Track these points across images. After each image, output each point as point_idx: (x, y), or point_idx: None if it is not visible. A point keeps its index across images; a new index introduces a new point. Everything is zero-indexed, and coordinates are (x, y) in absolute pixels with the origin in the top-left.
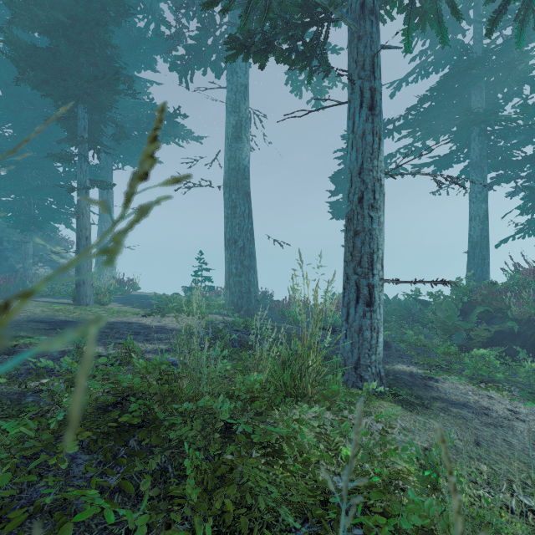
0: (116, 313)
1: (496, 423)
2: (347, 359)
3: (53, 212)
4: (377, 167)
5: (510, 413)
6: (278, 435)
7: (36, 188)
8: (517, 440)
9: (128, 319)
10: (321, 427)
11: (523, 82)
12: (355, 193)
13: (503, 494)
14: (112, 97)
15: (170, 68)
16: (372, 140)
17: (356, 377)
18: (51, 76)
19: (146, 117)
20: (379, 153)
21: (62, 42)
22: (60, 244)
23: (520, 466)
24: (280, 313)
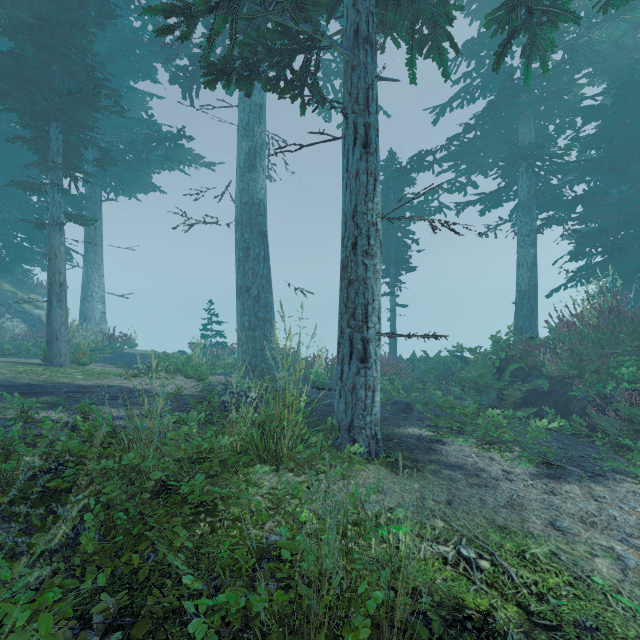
0: (96, 375)
1: (483, 483)
2: (341, 420)
3: (25, 252)
4: (372, 210)
5: (503, 474)
6: (220, 495)
7: (2, 221)
8: (493, 498)
9: (109, 382)
10: (274, 488)
11: (573, 113)
12: (349, 238)
13: (446, 547)
14: (92, 115)
15: (170, 80)
16: (366, 180)
17: (349, 440)
18: (13, 87)
19: (143, 138)
20: (374, 195)
21: (28, 46)
22: (35, 291)
23: (481, 522)
24: (303, 374)
